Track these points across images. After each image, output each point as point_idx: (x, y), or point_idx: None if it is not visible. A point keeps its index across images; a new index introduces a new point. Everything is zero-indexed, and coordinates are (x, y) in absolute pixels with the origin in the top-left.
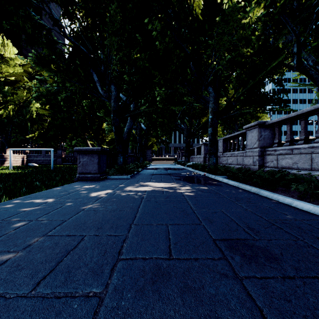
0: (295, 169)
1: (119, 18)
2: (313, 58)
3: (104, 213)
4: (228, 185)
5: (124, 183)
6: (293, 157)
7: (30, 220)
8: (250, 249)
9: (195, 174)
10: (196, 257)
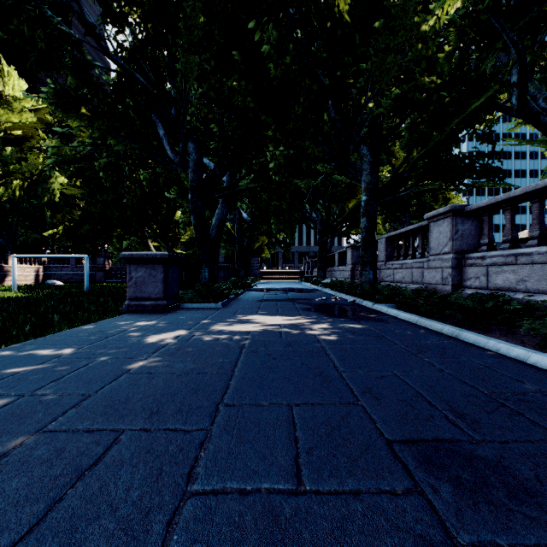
0: (522, 292)
1: (202, 21)
2: (546, 94)
3: (168, 378)
4: (398, 320)
5: (210, 317)
6: (519, 269)
7: (19, 393)
8: (470, 467)
9: (336, 299)
10: (356, 488)
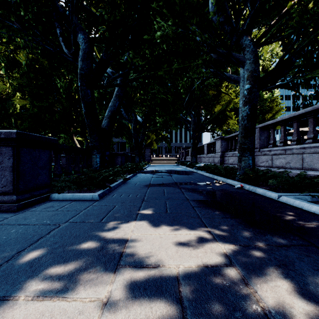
0: None
1: None
2: None
3: None
4: None
5: (53, 232)
6: None
7: None
8: None
9: (220, 184)
10: None
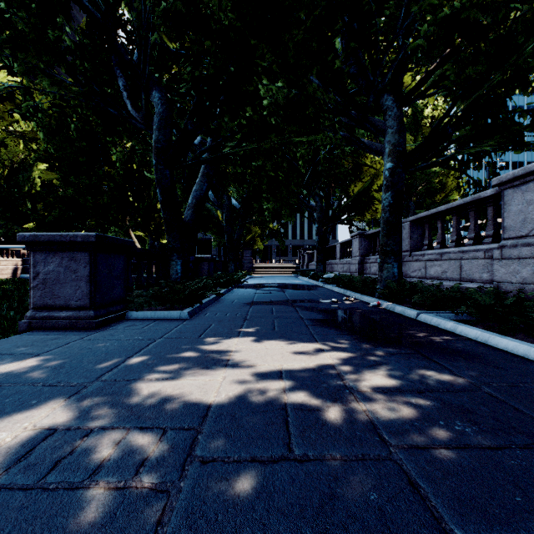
0: None
1: None
2: None
3: None
4: (503, 355)
5: (153, 345)
6: None
7: None
8: None
9: (351, 301)
10: None
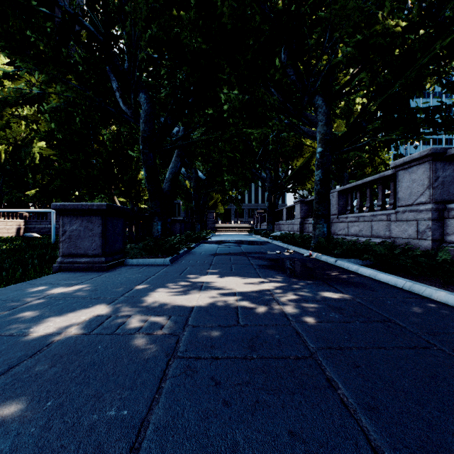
0: None
1: None
2: None
3: None
4: (381, 284)
5: (150, 279)
6: None
7: None
8: None
9: (291, 253)
10: None
